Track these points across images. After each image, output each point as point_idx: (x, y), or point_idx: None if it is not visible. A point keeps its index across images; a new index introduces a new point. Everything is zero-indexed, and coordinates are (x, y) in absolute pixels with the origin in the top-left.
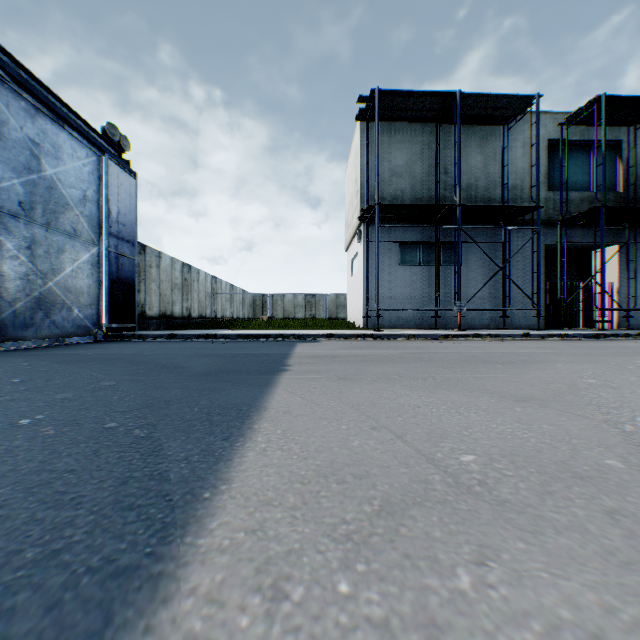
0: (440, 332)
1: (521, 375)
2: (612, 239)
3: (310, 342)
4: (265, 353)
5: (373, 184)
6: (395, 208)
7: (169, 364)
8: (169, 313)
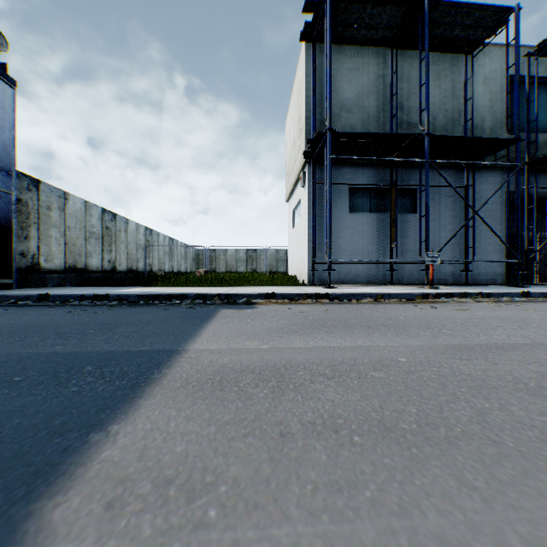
0: (411, 290)
1: None
2: None
3: (240, 308)
4: (114, 355)
5: (319, 119)
6: (349, 139)
7: None
8: (82, 266)
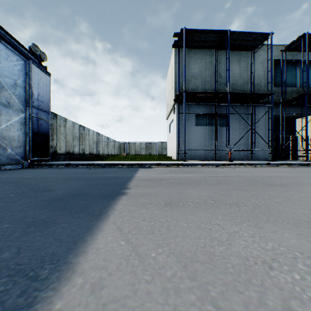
0: (219, 162)
1: (309, 199)
2: (308, 112)
3: (147, 168)
4: (117, 176)
5: (181, 82)
6: (194, 94)
7: (43, 187)
8: (71, 152)
